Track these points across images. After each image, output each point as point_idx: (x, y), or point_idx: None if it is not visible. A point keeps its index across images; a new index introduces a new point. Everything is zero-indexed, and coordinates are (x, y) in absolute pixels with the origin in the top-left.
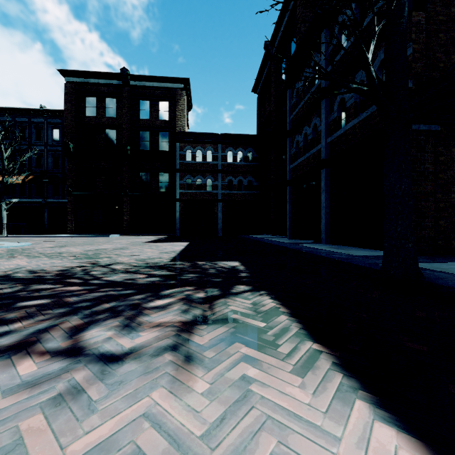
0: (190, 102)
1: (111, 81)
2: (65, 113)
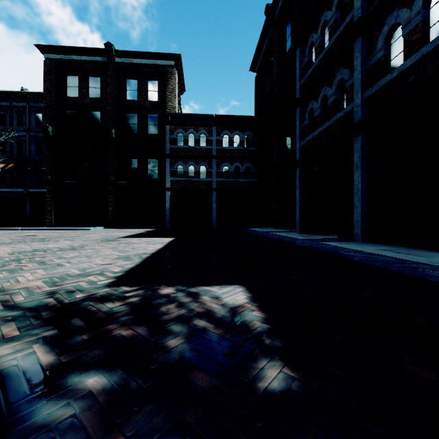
0: (182, 83)
1: (94, 58)
2: (44, 93)
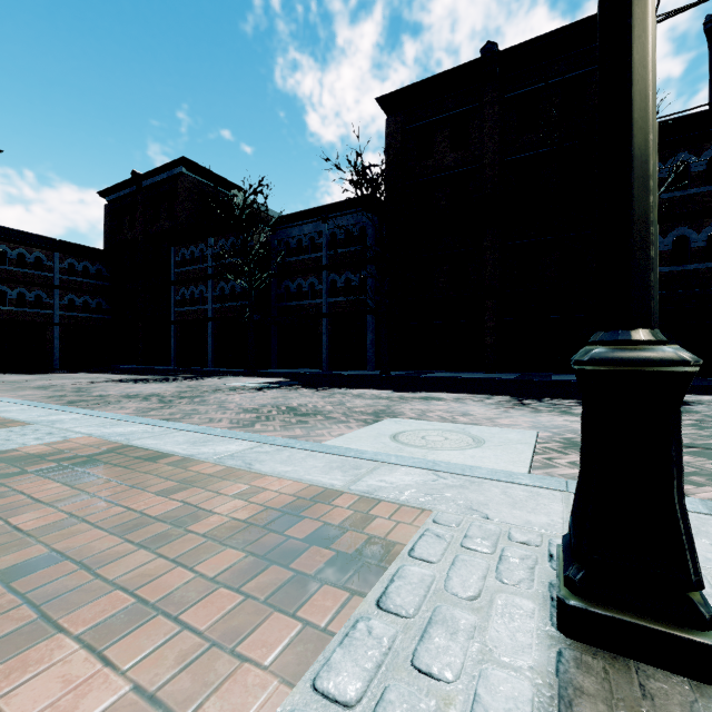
0: None
1: None
2: None
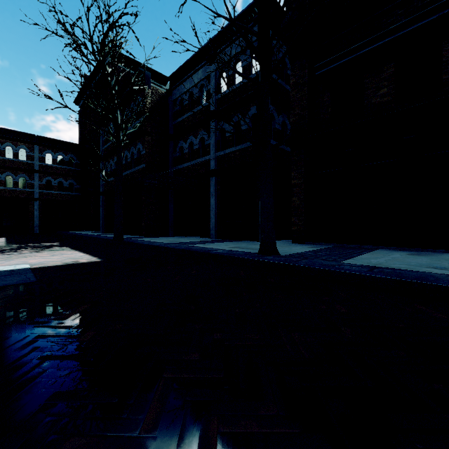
0: None
1: None
2: None
